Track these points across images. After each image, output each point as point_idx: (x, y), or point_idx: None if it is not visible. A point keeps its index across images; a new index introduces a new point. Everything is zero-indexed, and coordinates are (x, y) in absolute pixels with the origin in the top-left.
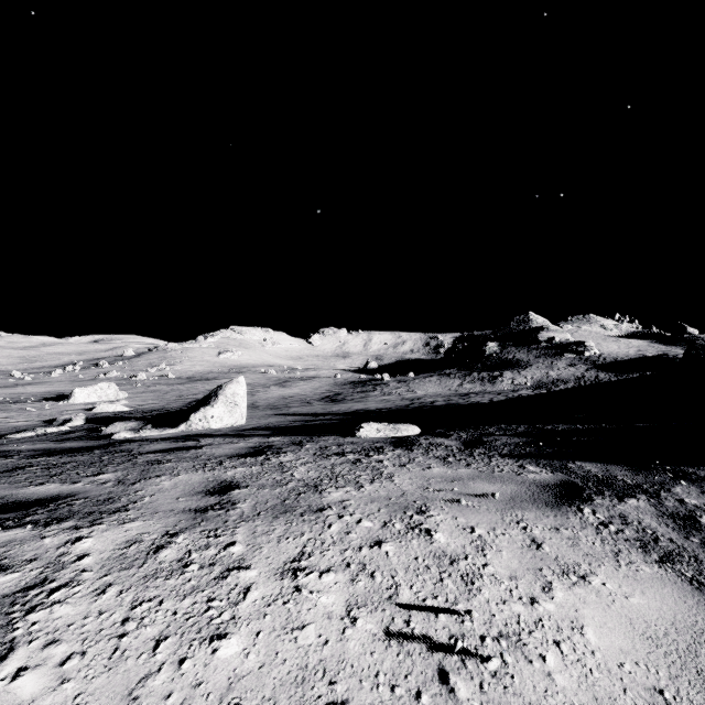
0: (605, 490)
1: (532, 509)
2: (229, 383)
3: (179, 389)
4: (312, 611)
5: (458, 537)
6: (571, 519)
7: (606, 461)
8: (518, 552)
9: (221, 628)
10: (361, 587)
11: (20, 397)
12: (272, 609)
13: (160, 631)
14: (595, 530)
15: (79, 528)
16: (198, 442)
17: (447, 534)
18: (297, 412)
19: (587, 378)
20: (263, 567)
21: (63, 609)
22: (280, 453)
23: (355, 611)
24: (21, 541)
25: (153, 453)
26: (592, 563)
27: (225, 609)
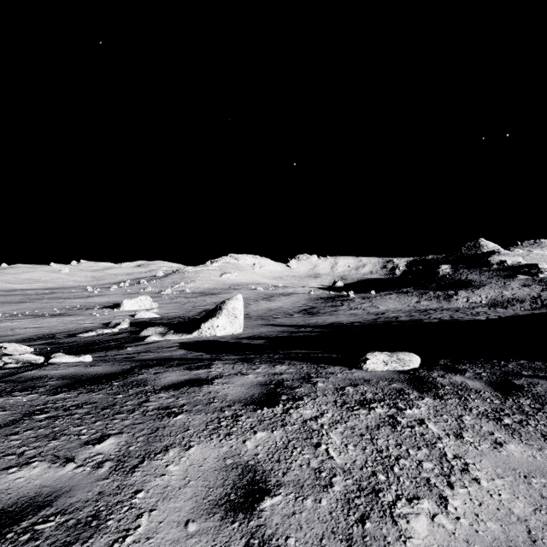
0: None
1: None
2: (230, 300)
3: (193, 301)
4: None
5: None
6: None
7: None
8: None
9: None
10: None
11: (90, 305)
12: None
13: None
14: None
15: None
16: (209, 370)
17: None
18: (282, 323)
19: (544, 298)
20: None
21: None
22: (296, 399)
23: None
24: None
25: (166, 390)
26: None
27: None
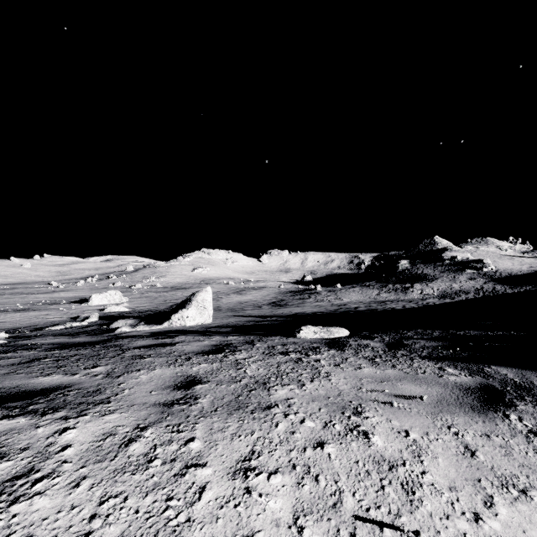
0: (525, 395)
1: (460, 413)
2: (200, 292)
3: (164, 295)
4: (261, 517)
5: (394, 440)
6: (499, 425)
7: (520, 366)
8: (453, 460)
9: (177, 531)
10: (307, 492)
11: (56, 300)
12: (224, 512)
13: (121, 532)
14: (525, 438)
15: (68, 418)
16: (173, 339)
17: (384, 438)
18: (251, 314)
19: (485, 289)
20: (218, 466)
21: (41, 502)
22: (236, 351)
23: (301, 520)
24: (19, 430)
25: (138, 348)
26: (529, 475)
27: (181, 510)
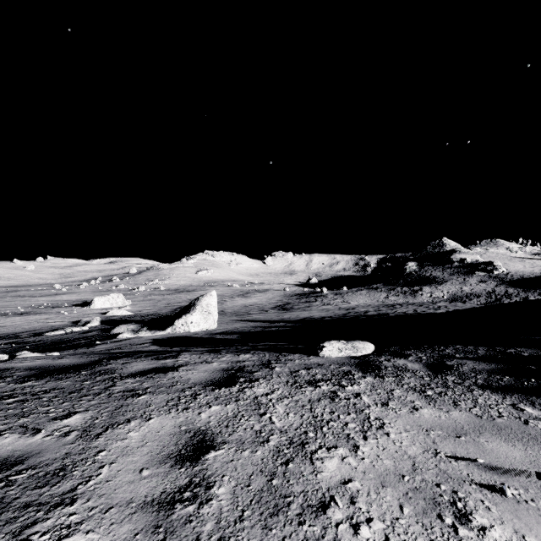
0: None
1: None
2: (204, 296)
3: (167, 298)
4: None
5: None
6: None
7: None
8: None
9: None
10: None
11: (58, 303)
12: None
13: None
14: None
15: None
16: (176, 360)
17: None
18: (257, 319)
19: (497, 292)
20: None
21: None
22: (253, 380)
23: None
24: None
25: (133, 376)
26: None
27: None
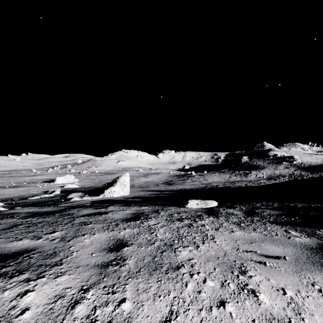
0: None
1: (316, 272)
2: (122, 176)
3: (100, 178)
4: None
5: (276, 298)
6: None
7: None
8: None
9: None
10: None
11: (35, 180)
12: None
13: None
14: None
15: (29, 280)
16: (106, 209)
17: (268, 296)
18: (153, 189)
19: (295, 174)
20: None
21: None
22: (148, 218)
23: None
24: None
25: (83, 216)
26: None
27: None
